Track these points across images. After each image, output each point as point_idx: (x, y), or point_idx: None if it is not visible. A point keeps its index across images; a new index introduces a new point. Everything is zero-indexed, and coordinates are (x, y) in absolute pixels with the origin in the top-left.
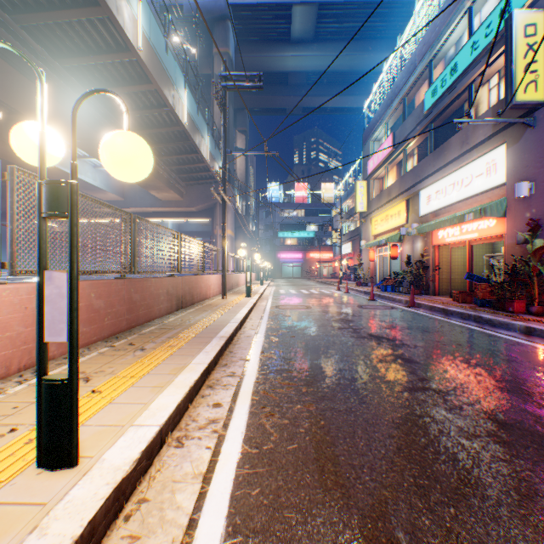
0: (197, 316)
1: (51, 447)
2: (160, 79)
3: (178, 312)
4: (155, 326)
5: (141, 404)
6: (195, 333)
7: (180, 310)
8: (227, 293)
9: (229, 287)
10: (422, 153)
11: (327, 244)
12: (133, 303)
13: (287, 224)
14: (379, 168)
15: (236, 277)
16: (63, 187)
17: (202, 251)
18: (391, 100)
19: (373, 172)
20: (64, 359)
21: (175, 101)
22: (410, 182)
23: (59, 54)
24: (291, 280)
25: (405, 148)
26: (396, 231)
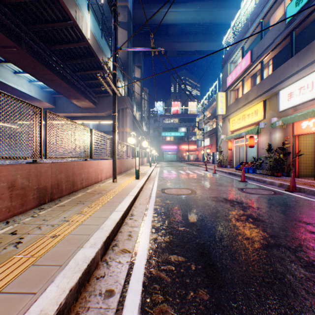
0: (52, 220)
1: None
2: None
3: (38, 209)
4: None
5: None
6: None
7: (45, 204)
8: (121, 175)
9: (125, 169)
10: (278, 62)
11: (192, 140)
12: None
13: (167, 128)
14: (237, 81)
15: (131, 161)
16: None
17: (90, 137)
18: (249, 26)
19: (231, 84)
20: None
21: (78, 16)
22: (269, 85)
23: None
24: (170, 162)
25: (262, 60)
26: (253, 126)
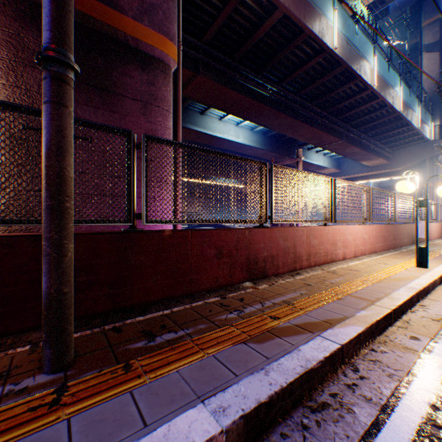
0: (429, 248)
1: (419, 262)
2: (383, 93)
3: (412, 245)
4: (405, 249)
5: (434, 265)
6: (438, 254)
7: (412, 244)
8: None
9: None
10: None
11: None
12: (394, 236)
13: None
14: None
15: None
16: (423, 201)
17: None
18: None
19: None
20: (379, 253)
21: (392, 100)
22: None
23: (325, 108)
24: None
25: None
26: None
